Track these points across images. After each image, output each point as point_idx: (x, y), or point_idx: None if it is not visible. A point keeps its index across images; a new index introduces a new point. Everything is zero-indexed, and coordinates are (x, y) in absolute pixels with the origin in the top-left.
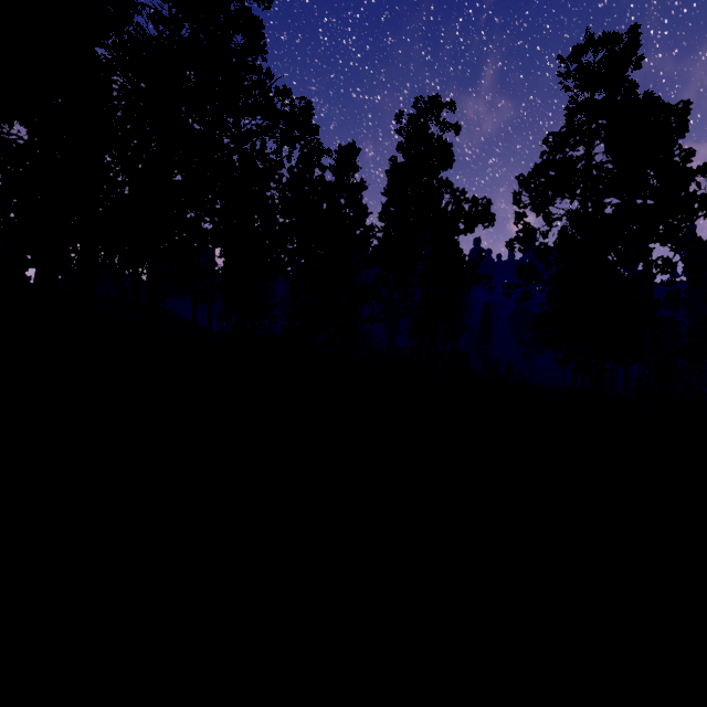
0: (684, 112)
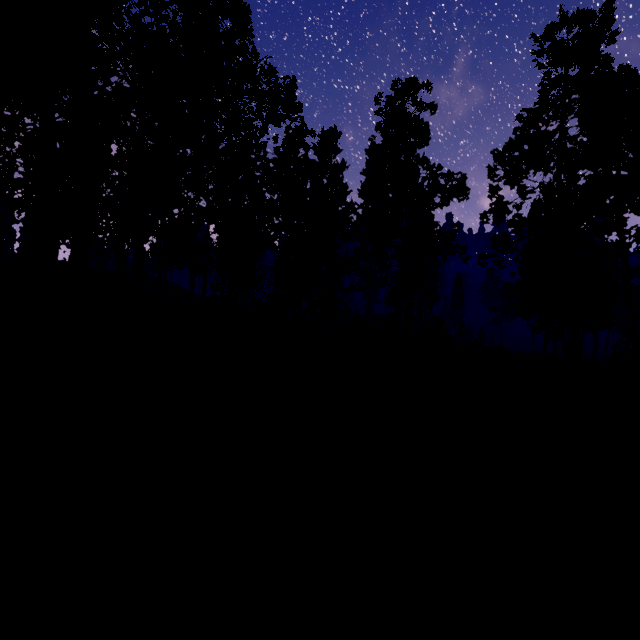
0: None
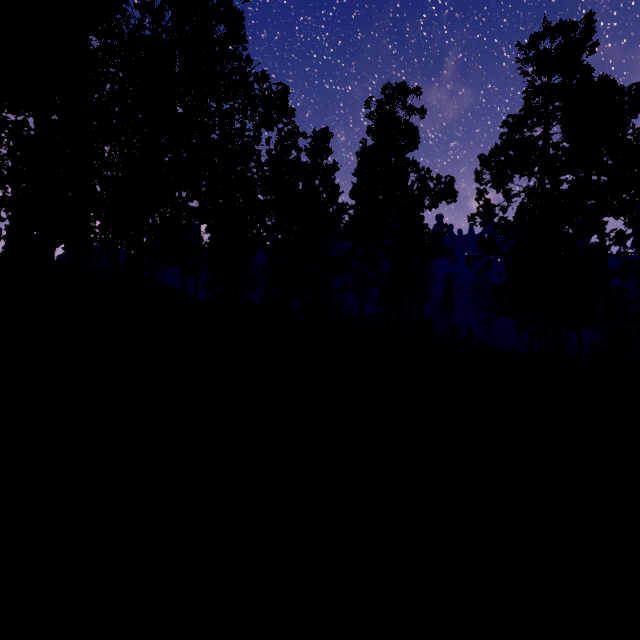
0: (637, 93)
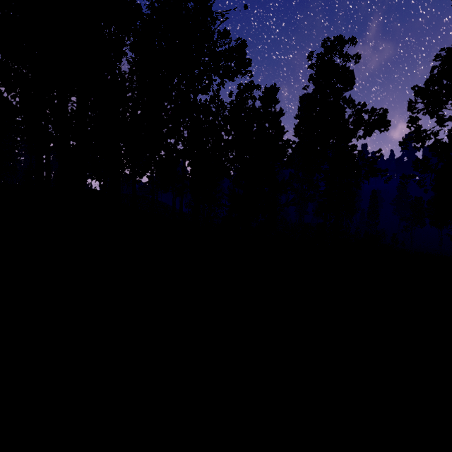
0: None
